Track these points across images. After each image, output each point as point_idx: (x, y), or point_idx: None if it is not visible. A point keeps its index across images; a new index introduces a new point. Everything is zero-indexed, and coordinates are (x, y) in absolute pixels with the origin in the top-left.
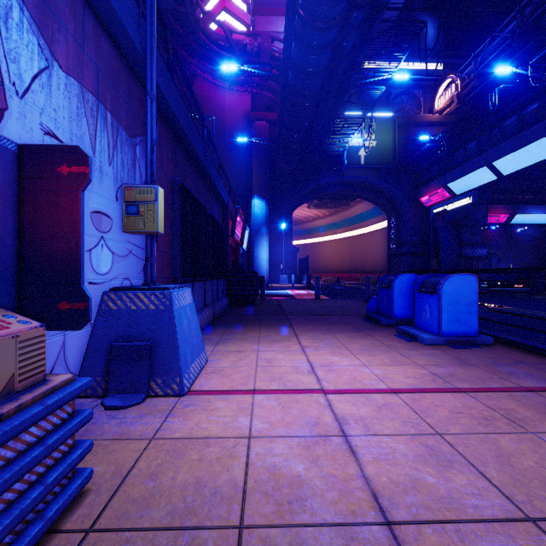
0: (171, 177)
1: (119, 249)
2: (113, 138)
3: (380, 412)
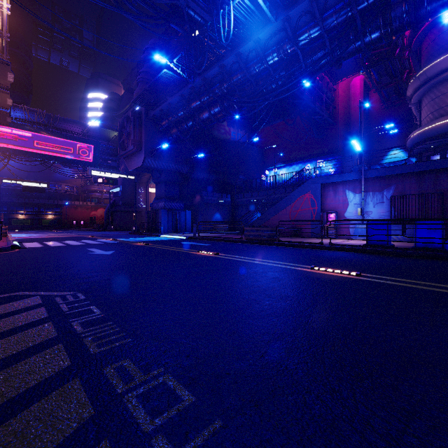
0: (415, 188)
1: (375, 217)
2: (373, 196)
3: (336, 241)
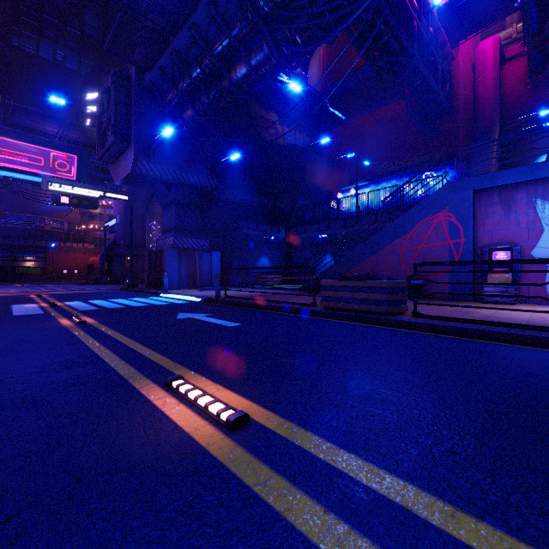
0: None
1: None
2: None
3: None
